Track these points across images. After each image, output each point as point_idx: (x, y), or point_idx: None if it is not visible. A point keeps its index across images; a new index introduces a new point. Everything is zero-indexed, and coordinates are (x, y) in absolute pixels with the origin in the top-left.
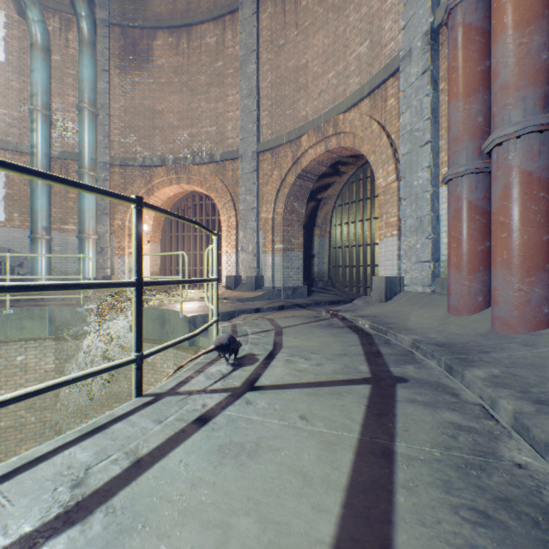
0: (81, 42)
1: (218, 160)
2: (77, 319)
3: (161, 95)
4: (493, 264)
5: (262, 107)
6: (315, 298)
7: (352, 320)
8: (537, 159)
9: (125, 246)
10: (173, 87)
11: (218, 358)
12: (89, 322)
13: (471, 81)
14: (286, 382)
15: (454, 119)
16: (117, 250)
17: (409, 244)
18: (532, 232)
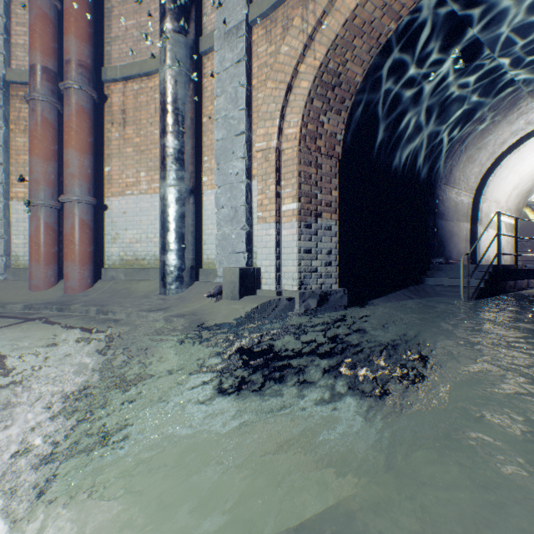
0: None
1: None
2: None
3: None
4: (67, 260)
5: None
6: None
7: None
8: (87, 215)
9: None
10: None
11: None
12: None
13: (49, 152)
14: None
15: (37, 169)
16: None
17: None
18: (85, 247)
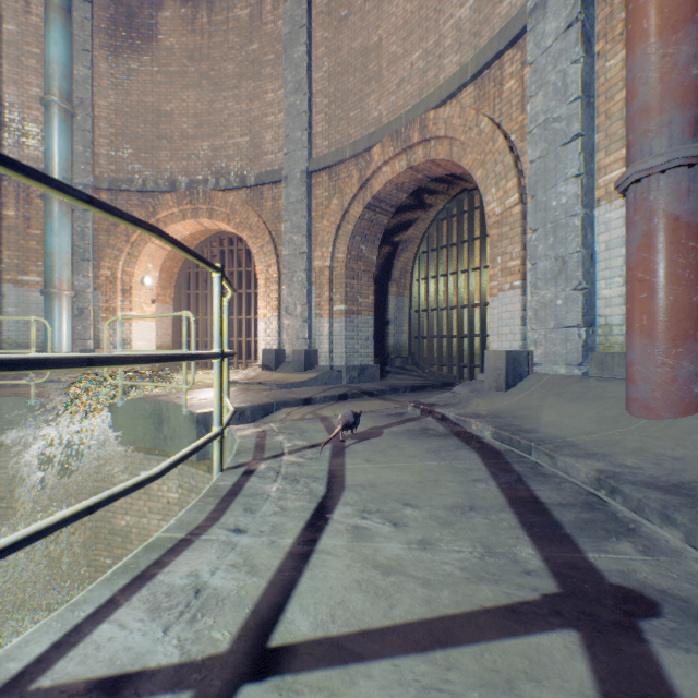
0: (48, 5)
1: (252, 185)
2: (25, 417)
3: (170, 90)
4: None
5: (315, 108)
6: (391, 381)
7: (460, 422)
8: None
9: (116, 307)
10: (188, 79)
11: (206, 524)
12: (45, 422)
13: (678, 3)
14: (356, 623)
15: (643, 76)
16: (103, 313)
17: (543, 299)
18: None
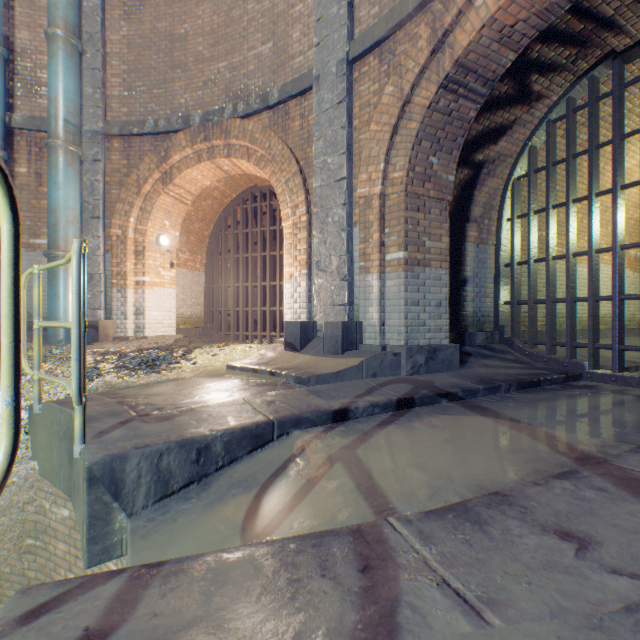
0: None
1: (275, 102)
2: None
3: (184, 8)
4: None
5: None
6: (476, 370)
7: None
8: None
9: (127, 271)
10: None
11: None
12: None
13: None
14: None
15: None
16: (114, 279)
17: None
18: None
